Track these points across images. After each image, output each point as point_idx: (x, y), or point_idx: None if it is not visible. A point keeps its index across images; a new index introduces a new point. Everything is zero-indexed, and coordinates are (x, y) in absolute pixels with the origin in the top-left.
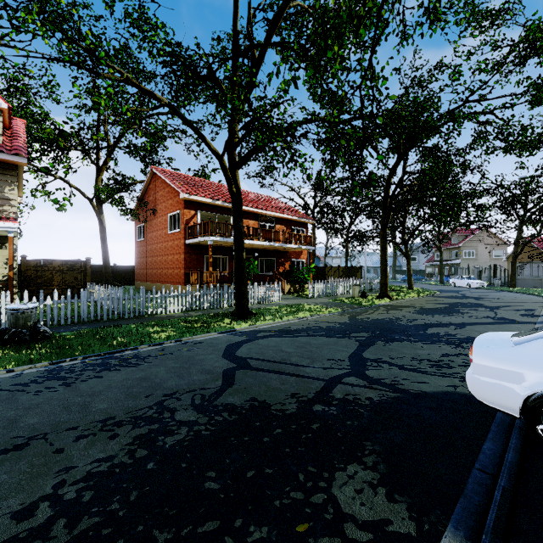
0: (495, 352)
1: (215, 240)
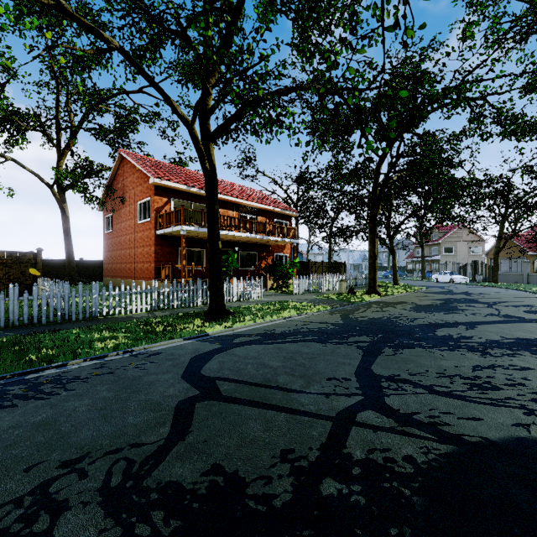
0: None
1: (189, 230)
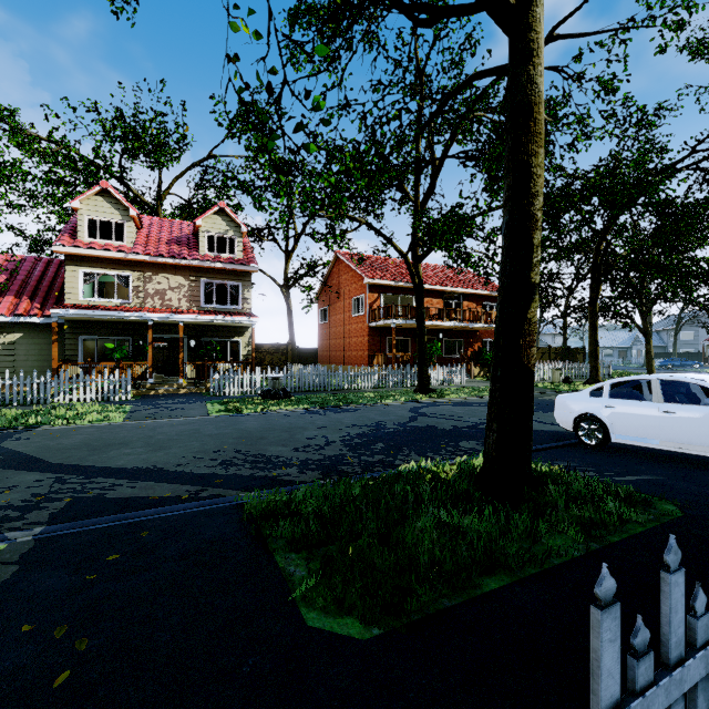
0: (565, 397)
1: (398, 323)
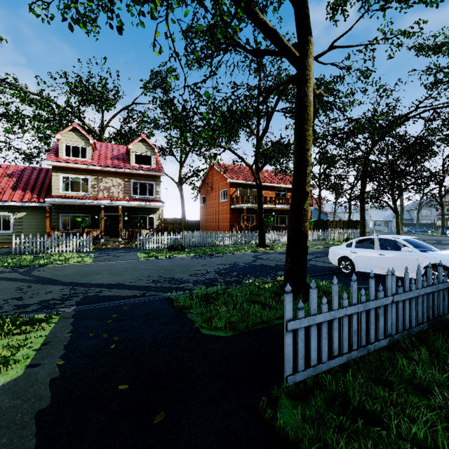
0: (334, 247)
1: (248, 206)
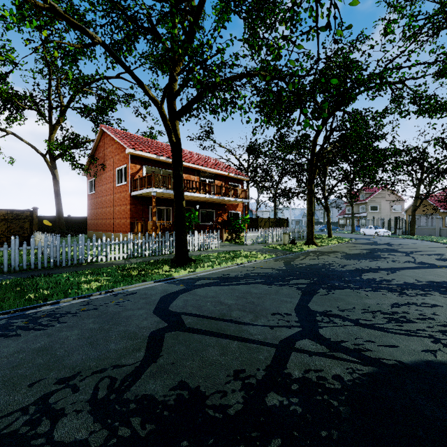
0: None
1: (159, 192)
